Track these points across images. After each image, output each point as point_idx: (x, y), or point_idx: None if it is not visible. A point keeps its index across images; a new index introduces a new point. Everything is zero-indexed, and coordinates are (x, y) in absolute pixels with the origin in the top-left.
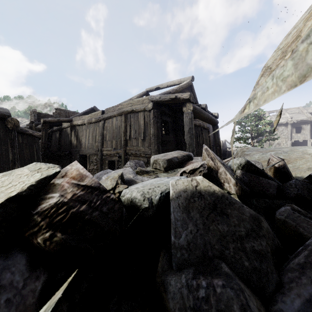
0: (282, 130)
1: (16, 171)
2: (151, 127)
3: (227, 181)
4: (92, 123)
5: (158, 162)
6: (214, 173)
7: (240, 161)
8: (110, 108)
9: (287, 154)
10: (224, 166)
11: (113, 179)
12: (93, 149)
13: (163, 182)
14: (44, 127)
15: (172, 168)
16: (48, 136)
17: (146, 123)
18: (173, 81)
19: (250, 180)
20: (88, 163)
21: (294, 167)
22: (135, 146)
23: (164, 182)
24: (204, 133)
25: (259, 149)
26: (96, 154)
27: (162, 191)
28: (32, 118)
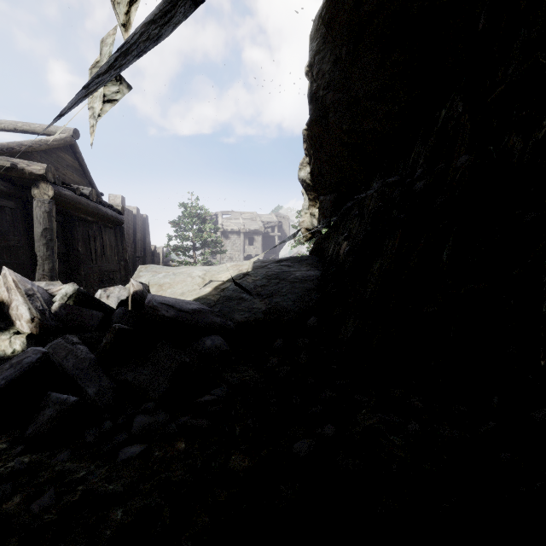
0: (235, 240)
1: None
2: None
3: (19, 318)
4: None
5: None
6: (5, 309)
7: (67, 289)
8: None
9: (175, 276)
10: (27, 299)
11: None
12: None
13: None
14: None
15: None
16: None
17: None
18: (30, 124)
19: (70, 313)
20: None
21: (172, 292)
22: None
23: None
24: (109, 235)
25: (159, 269)
26: None
27: None
28: None
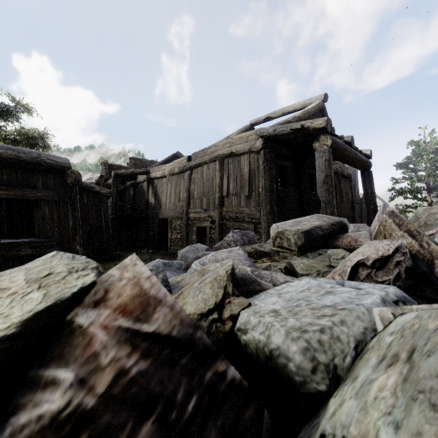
0: None
1: (3, 277)
2: (261, 177)
3: None
4: (175, 175)
5: (285, 235)
6: (421, 266)
7: None
8: (200, 152)
9: None
10: None
11: (217, 282)
12: (176, 211)
13: (345, 304)
14: (115, 182)
15: (313, 248)
16: (121, 194)
17: (253, 171)
18: (292, 105)
19: None
20: (169, 230)
21: None
22: (236, 207)
23: (349, 305)
24: (344, 183)
25: None
26: (180, 218)
27: (358, 340)
28: (103, 171)
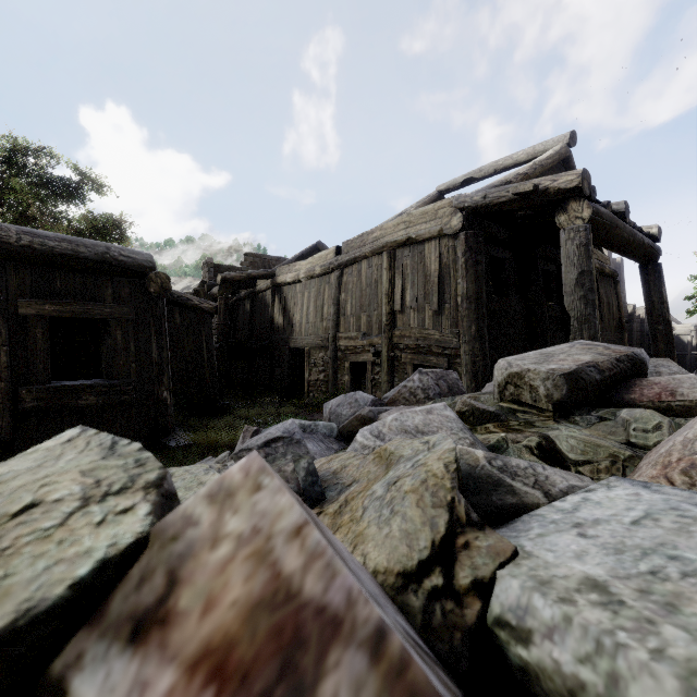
0: None
1: None
2: (460, 277)
3: None
4: (315, 278)
5: (526, 380)
6: None
7: None
8: (355, 239)
9: None
10: None
11: (430, 492)
12: (317, 337)
13: None
14: (222, 291)
15: (582, 405)
16: (232, 309)
17: (446, 268)
18: (511, 156)
19: None
20: (307, 366)
21: None
22: (416, 329)
23: None
24: (605, 287)
25: None
26: (323, 348)
27: None
28: (206, 275)
